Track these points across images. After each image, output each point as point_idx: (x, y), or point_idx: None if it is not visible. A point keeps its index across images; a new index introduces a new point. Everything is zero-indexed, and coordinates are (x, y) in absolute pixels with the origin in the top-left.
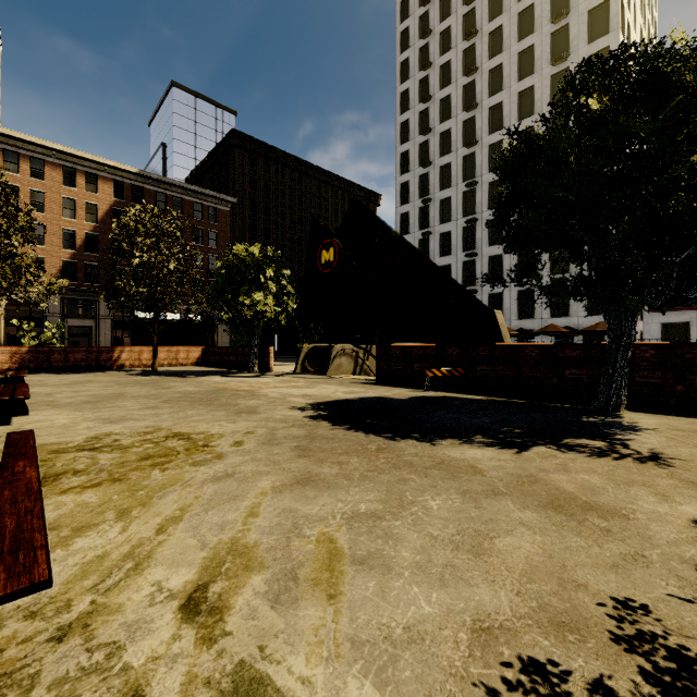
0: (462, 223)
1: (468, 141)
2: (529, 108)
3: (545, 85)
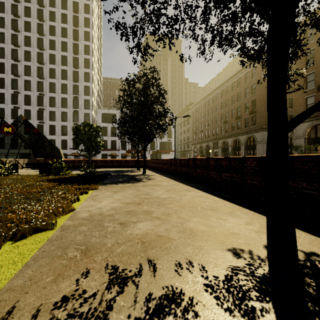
0: (37, 108)
1: (40, 75)
2: (66, 77)
3: (71, 72)
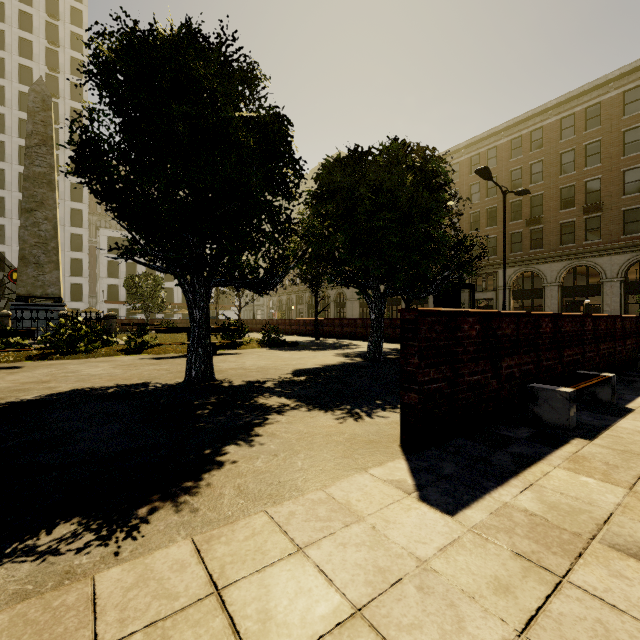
0: None
1: None
2: None
3: None
